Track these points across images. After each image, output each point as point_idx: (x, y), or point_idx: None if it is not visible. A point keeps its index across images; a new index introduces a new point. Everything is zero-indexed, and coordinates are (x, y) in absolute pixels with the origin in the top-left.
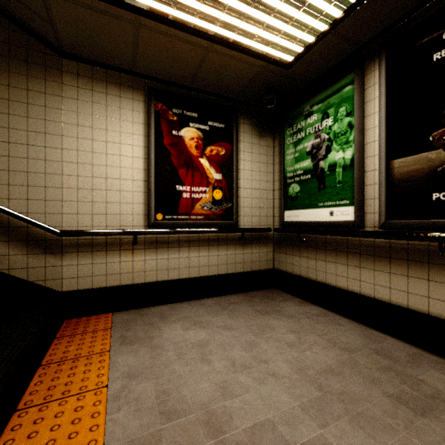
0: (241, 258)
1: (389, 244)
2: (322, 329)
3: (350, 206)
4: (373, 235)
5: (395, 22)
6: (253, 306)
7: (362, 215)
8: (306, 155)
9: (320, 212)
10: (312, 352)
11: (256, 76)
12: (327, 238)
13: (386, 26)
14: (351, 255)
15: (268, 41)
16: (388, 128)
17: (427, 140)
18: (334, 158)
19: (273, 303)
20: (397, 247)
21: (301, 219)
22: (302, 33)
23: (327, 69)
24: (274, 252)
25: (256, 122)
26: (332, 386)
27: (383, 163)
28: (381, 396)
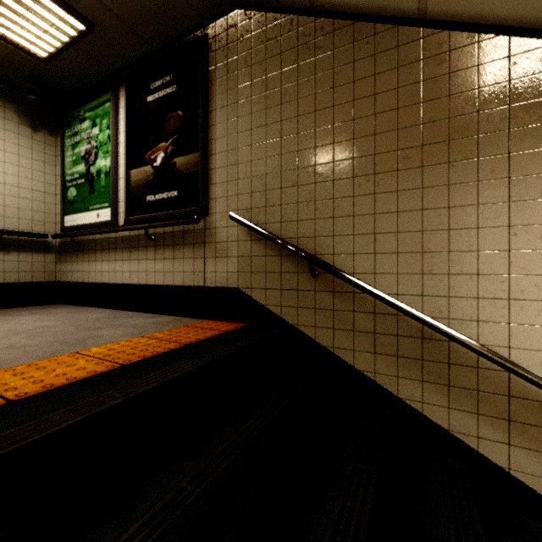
0: (0, 266)
1: (130, 237)
2: (75, 315)
3: (109, 208)
4: (115, 229)
5: (133, 63)
6: (6, 313)
7: (115, 215)
8: (81, 159)
9: (91, 215)
10: (40, 323)
11: (9, 57)
12: (96, 239)
13: (129, 64)
14: (111, 251)
15: (2, 24)
16: (128, 145)
17: (145, 158)
18: (100, 165)
19: (40, 310)
20: (134, 238)
21: (77, 223)
22: (41, 33)
23: (96, 82)
24: (56, 262)
25: (27, 111)
26: (32, 331)
27: (125, 172)
28: (73, 329)
